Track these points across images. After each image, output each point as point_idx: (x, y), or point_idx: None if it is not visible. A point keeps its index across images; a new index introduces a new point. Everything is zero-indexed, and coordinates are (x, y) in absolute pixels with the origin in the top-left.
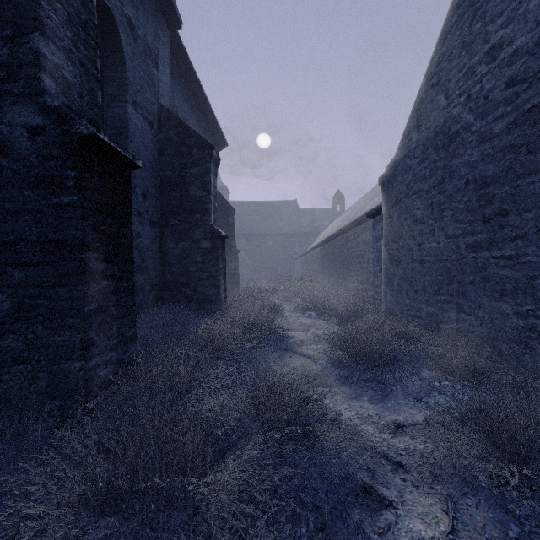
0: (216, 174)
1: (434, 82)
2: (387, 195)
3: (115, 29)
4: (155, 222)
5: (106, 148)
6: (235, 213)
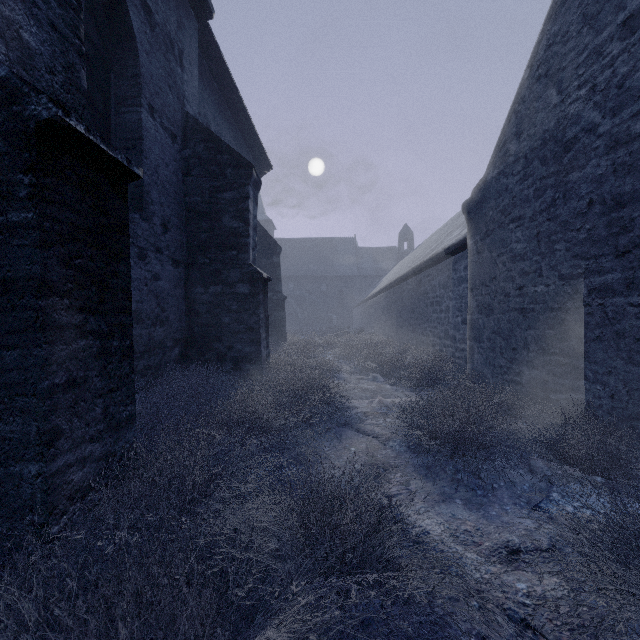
0: (256, 200)
1: (541, 73)
2: (474, 225)
3: (124, 11)
4: (179, 260)
5: (84, 143)
6: (282, 253)
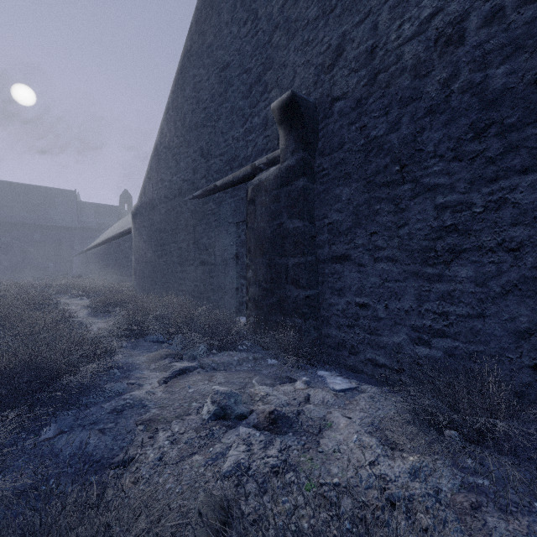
0: None
1: (149, 176)
2: (134, 223)
3: None
4: None
5: None
6: None
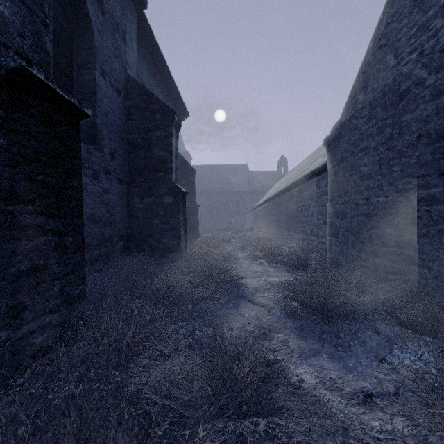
0: (177, 137)
1: (382, 43)
2: (333, 154)
3: (83, 1)
4: (123, 179)
5: (44, 88)
6: (196, 175)
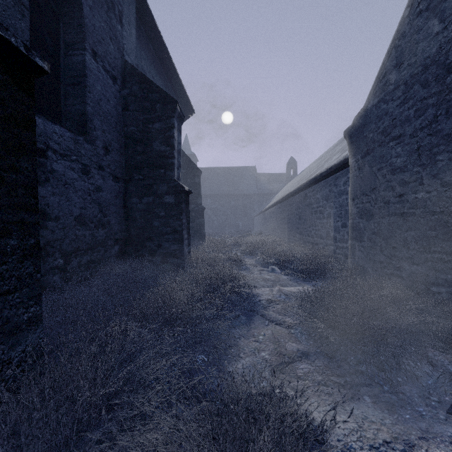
0: (180, 130)
1: (421, 8)
2: (356, 146)
3: None
4: (119, 177)
5: None
6: (203, 177)
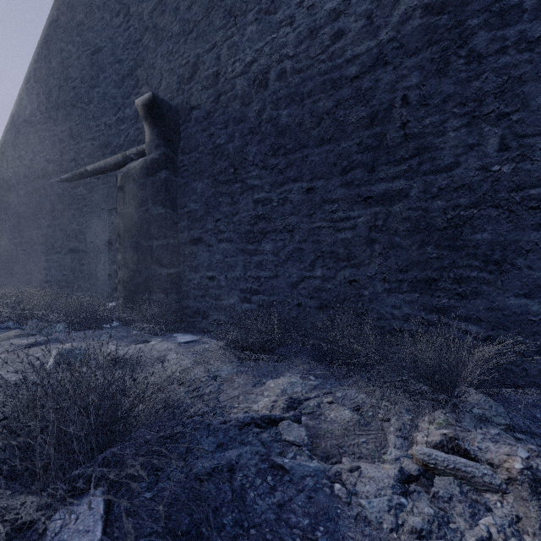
0: None
1: (3, 151)
2: None
3: None
4: None
5: None
6: None
